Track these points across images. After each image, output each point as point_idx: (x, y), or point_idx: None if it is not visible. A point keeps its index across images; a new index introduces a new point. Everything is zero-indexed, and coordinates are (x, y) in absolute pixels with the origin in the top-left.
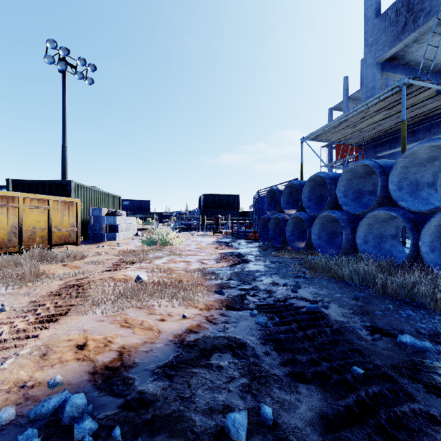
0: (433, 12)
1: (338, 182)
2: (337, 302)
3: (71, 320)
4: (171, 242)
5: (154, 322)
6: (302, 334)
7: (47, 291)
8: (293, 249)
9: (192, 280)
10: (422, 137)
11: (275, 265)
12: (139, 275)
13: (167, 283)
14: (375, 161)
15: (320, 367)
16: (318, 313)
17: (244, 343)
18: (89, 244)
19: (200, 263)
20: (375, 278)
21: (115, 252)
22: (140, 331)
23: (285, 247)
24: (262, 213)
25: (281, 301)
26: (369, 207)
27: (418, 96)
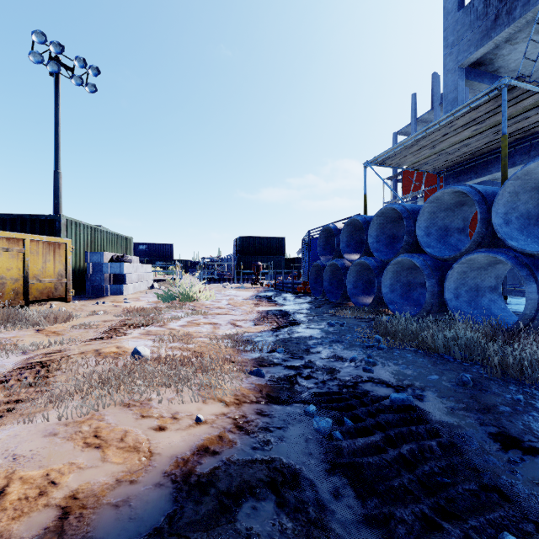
0: (533, 1)
1: (419, 215)
2: (436, 388)
3: (1, 434)
4: (197, 296)
5: (146, 434)
6: (393, 454)
7: None
8: (356, 305)
9: (218, 352)
10: (519, 161)
11: (336, 329)
12: (137, 348)
13: (177, 361)
14: (471, 186)
15: None
16: (410, 409)
17: (298, 473)
18: (85, 300)
19: (233, 326)
20: (485, 350)
21: (118, 311)
22: (117, 455)
23: (345, 302)
24: (313, 259)
25: (349, 387)
26: (463, 248)
27: (520, 104)
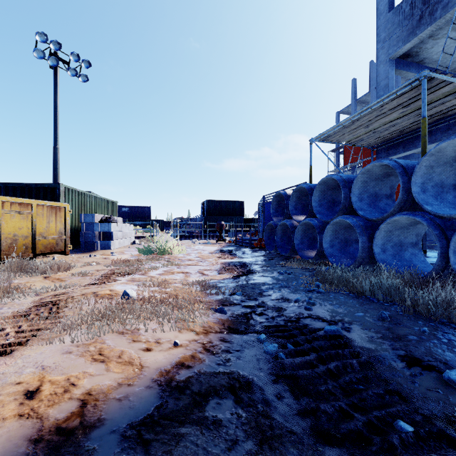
0: (451, 4)
1: (353, 184)
2: (361, 322)
3: (30, 352)
4: (171, 250)
5: (137, 353)
6: (323, 369)
7: (13, 311)
8: (302, 258)
9: (189, 295)
10: (440, 138)
11: (284, 277)
12: (126, 291)
13: (158, 300)
14: (395, 160)
15: (354, 423)
16: (339, 338)
17: (250, 382)
18: (80, 254)
19: (201, 274)
20: (402, 293)
21: (107, 262)
22: (117, 367)
23: (293, 255)
24: (268, 219)
25: (293, 321)
26: (389, 211)
27: (438, 91)
